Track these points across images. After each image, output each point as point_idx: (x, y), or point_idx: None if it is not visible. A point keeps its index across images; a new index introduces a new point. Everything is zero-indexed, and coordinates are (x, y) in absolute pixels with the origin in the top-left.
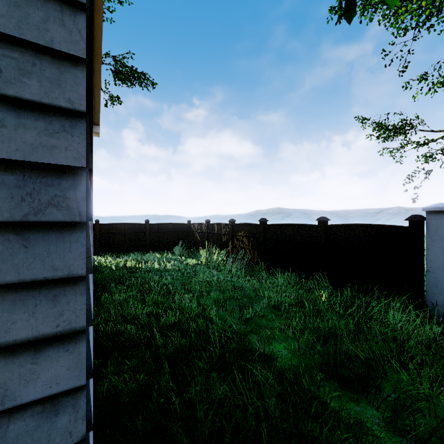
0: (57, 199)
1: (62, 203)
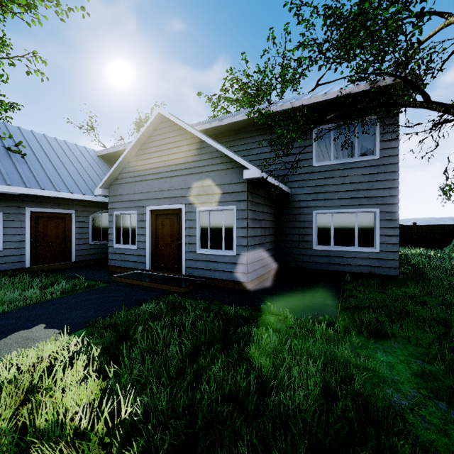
0: (394, 216)
1: (395, 217)
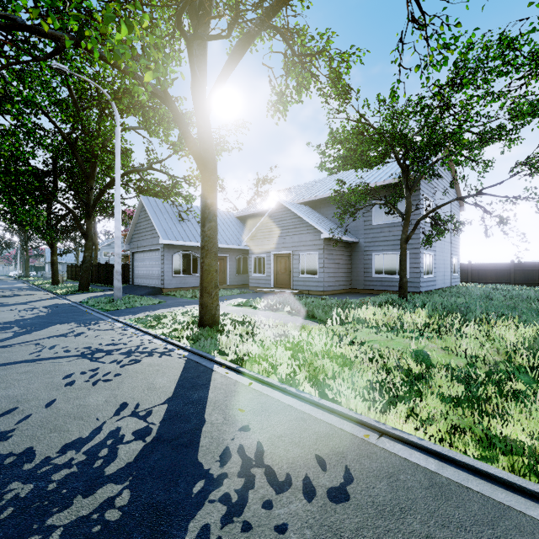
0: (417, 256)
1: (418, 256)
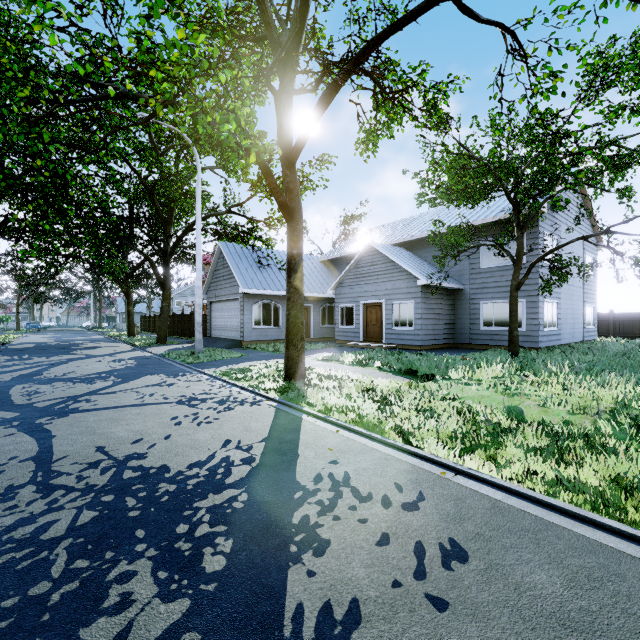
0: (535, 304)
1: (536, 305)
